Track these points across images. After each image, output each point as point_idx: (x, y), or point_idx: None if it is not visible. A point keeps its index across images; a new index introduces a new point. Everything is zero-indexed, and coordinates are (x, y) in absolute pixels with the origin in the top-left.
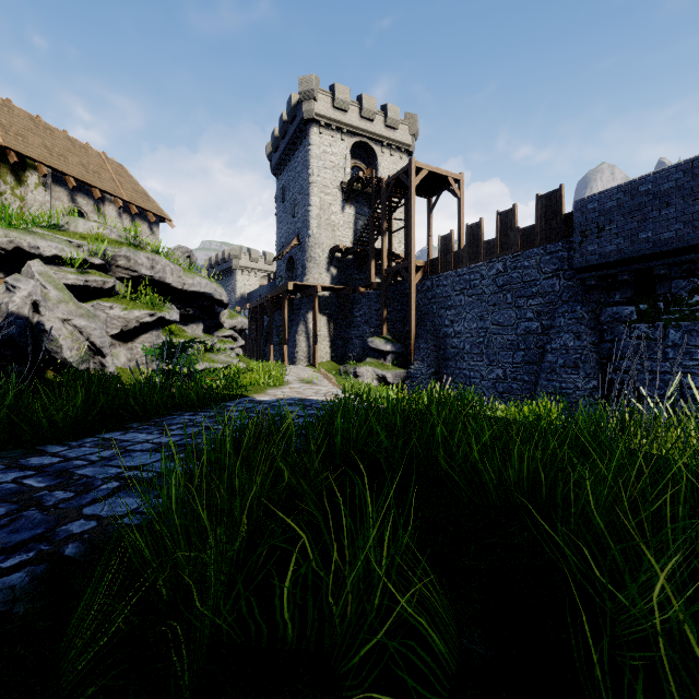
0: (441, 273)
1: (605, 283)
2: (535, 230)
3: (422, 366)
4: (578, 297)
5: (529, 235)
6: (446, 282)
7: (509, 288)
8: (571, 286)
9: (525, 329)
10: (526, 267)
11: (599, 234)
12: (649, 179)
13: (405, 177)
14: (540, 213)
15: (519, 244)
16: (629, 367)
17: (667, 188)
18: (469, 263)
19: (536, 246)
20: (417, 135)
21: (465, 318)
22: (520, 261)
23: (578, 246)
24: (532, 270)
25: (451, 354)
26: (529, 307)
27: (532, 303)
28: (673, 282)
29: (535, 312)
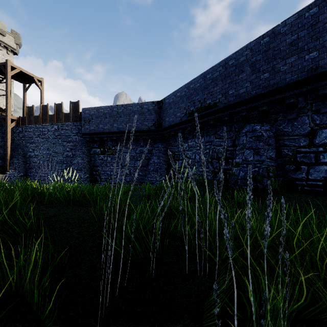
0: (28, 125)
1: (92, 140)
2: (70, 115)
3: (14, 172)
4: (84, 144)
5: (67, 116)
6: (30, 130)
7: (60, 137)
8: (82, 140)
9: (66, 155)
10: (67, 129)
11: (89, 122)
12: (102, 108)
13: (4, 68)
14: (71, 109)
15: (64, 119)
16: (98, 169)
17: (106, 112)
18: (42, 123)
19: (70, 122)
20: (21, 46)
21: (40, 148)
22: (64, 126)
23: (83, 125)
24: (69, 131)
25: (33, 165)
26: (68, 146)
27: (69, 144)
28: (109, 142)
29: (70, 148)
